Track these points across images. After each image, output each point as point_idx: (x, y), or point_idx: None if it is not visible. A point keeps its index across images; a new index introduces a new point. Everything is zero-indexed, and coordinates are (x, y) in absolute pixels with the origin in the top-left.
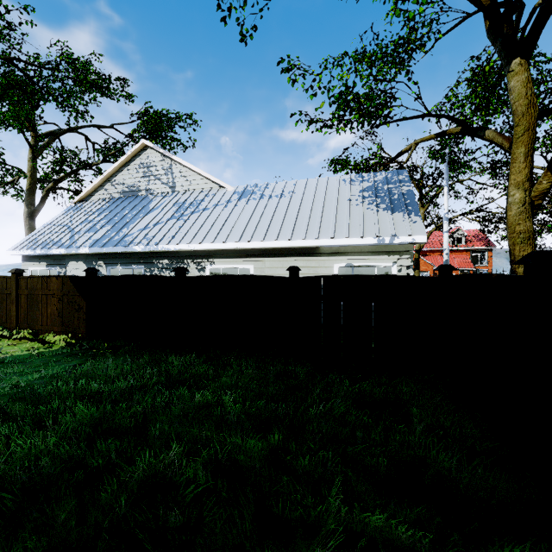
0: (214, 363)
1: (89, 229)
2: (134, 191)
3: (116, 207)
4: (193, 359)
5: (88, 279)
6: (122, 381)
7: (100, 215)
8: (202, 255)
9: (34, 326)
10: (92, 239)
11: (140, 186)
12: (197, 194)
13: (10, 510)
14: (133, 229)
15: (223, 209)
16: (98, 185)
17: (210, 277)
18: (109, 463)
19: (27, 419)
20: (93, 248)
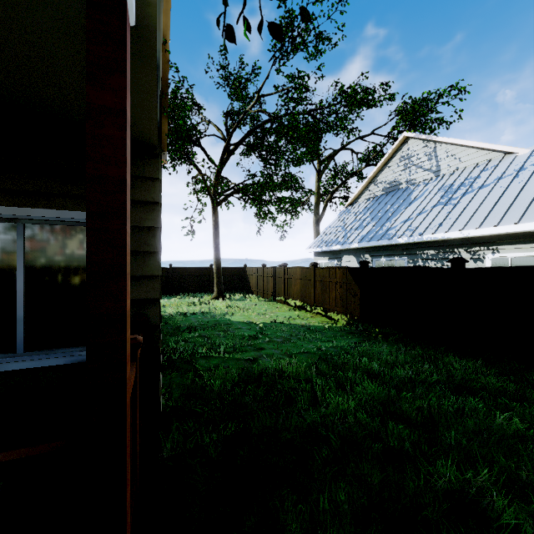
0: (514, 380)
1: (357, 227)
2: (395, 185)
3: (379, 204)
4: (479, 366)
5: (361, 270)
6: (401, 370)
7: (365, 213)
8: (478, 242)
9: (324, 305)
10: (360, 235)
11: (400, 180)
12: (469, 171)
13: (334, 448)
14: (395, 222)
15: (512, 180)
16: (363, 187)
17: (501, 269)
18: (401, 448)
19: (330, 377)
20: (361, 243)
